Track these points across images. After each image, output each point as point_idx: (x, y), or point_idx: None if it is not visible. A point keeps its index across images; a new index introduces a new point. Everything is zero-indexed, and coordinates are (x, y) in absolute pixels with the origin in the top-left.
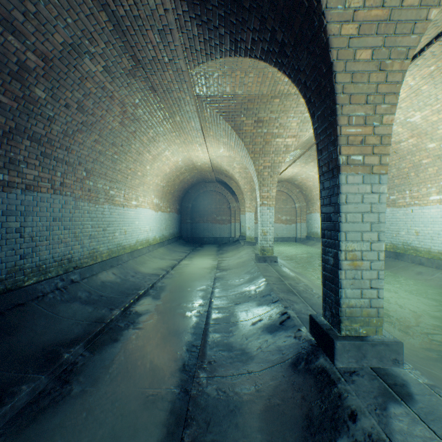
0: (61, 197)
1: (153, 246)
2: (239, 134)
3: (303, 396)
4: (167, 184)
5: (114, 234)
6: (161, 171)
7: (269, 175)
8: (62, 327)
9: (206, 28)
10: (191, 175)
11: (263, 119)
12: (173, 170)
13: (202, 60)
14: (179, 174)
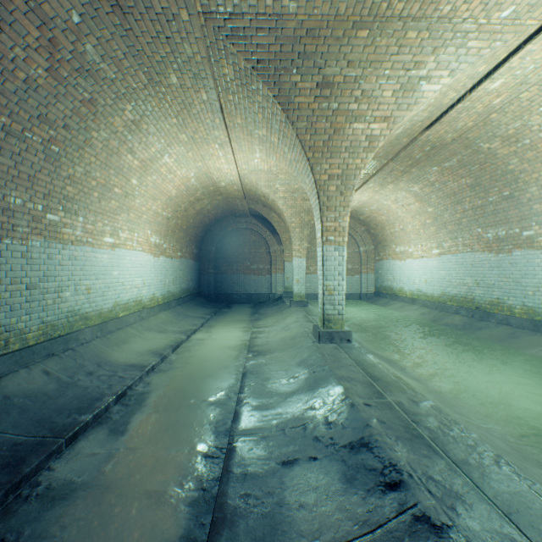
0: None
1: (150, 310)
2: (288, 112)
3: None
4: (175, 215)
5: (59, 294)
6: (161, 192)
7: (339, 190)
8: None
9: None
10: (213, 204)
11: (333, 81)
12: (182, 192)
13: None
14: (193, 200)
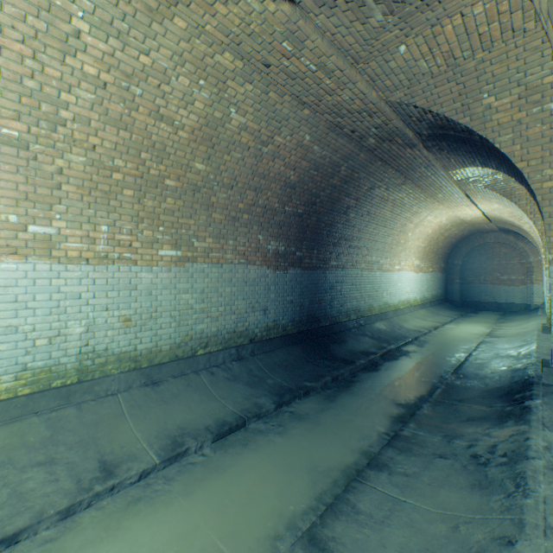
0: (355, 270)
1: (413, 307)
2: (510, 198)
3: (511, 388)
4: (428, 244)
5: (382, 294)
6: (421, 234)
7: None
8: (364, 346)
9: (459, 159)
10: (459, 229)
11: None
12: (435, 229)
13: (458, 167)
14: (442, 231)
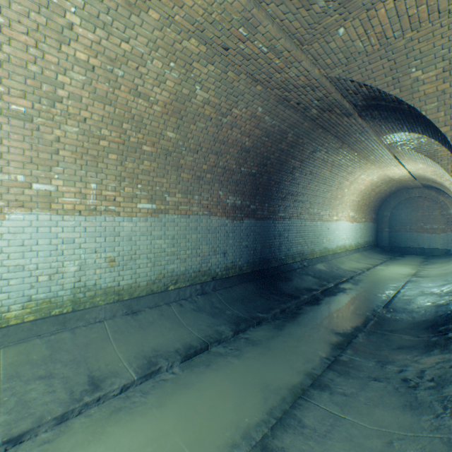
0: (299, 220)
1: (349, 251)
2: (434, 159)
3: (436, 321)
4: (361, 198)
5: (322, 240)
6: (356, 190)
7: None
8: (307, 284)
9: (389, 125)
10: (388, 186)
11: None
12: (367, 186)
13: (388, 133)
14: (373, 188)
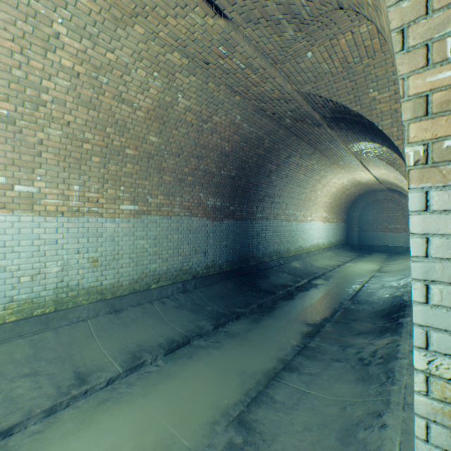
0: (276, 221)
1: (322, 249)
2: (393, 166)
3: (391, 310)
4: (333, 200)
5: (297, 240)
6: (328, 192)
7: None
8: (283, 280)
9: (354, 136)
10: (357, 189)
11: None
12: (338, 189)
13: (354, 142)
14: (344, 190)
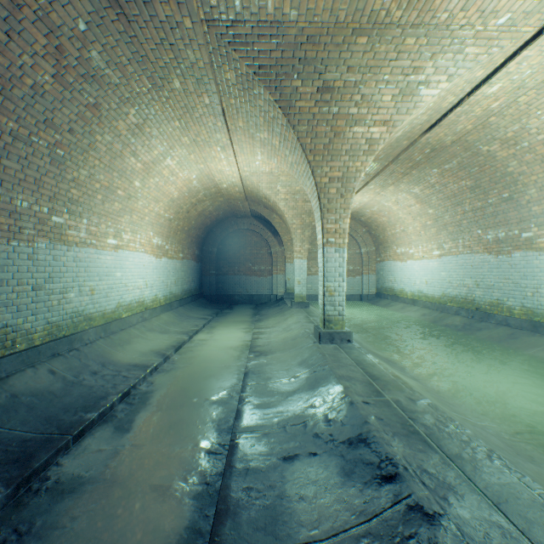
0: None
1: (152, 310)
2: (290, 116)
3: None
4: (177, 217)
5: (63, 295)
6: (163, 194)
7: (339, 193)
8: None
9: None
10: (215, 206)
11: (333, 86)
12: (184, 194)
13: None
14: (195, 202)
